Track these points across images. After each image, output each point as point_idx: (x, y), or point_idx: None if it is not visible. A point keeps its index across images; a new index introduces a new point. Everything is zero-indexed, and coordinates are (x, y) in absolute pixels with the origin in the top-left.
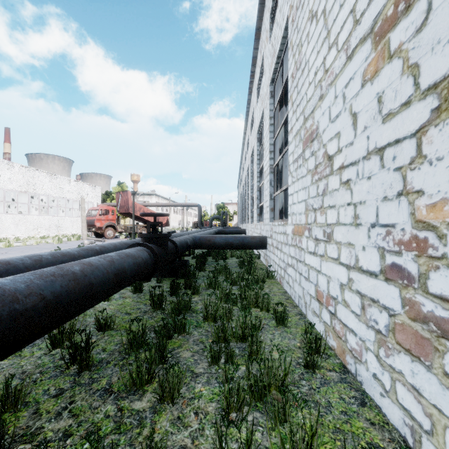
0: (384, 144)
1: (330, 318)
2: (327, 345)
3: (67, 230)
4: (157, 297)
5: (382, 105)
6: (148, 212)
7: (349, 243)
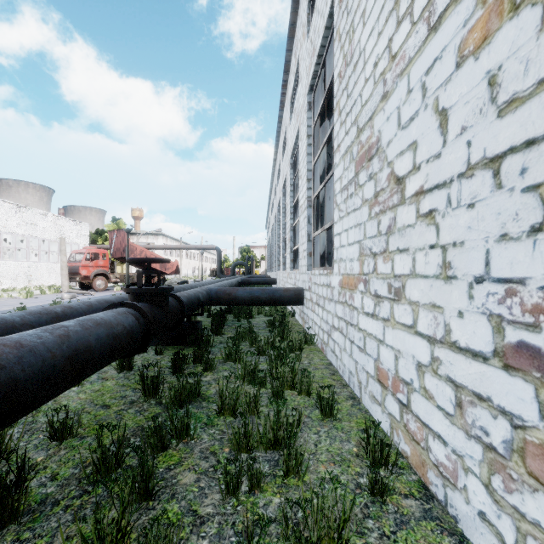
0: (501, 150)
1: (400, 411)
2: (396, 449)
3: (42, 280)
4: (150, 379)
5: (498, 88)
6: (152, 256)
7: (434, 304)
